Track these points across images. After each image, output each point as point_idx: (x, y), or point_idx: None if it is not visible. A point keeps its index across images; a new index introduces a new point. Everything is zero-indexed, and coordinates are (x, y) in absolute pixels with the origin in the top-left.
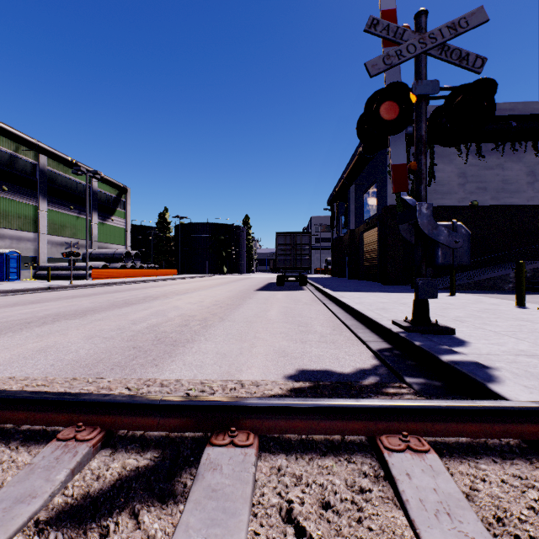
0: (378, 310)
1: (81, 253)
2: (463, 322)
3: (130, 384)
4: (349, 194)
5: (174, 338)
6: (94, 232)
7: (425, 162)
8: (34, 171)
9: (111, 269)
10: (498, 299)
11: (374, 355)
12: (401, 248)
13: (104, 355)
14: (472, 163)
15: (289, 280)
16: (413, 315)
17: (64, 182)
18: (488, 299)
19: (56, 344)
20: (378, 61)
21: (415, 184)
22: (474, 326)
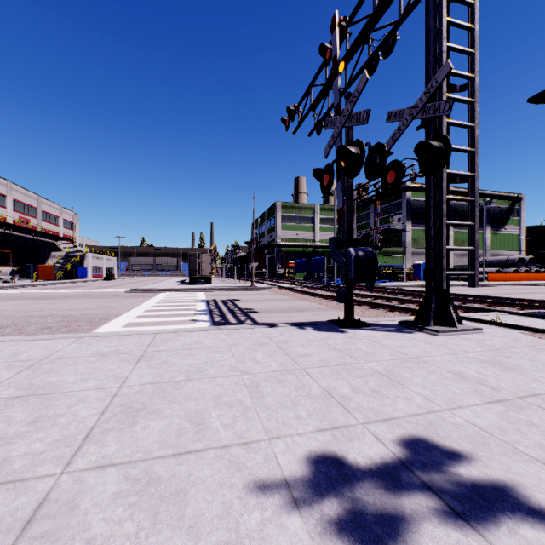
0: None
1: None
2: None
3: None
4: None
5: None
6: (487, 242)
7: None
8: None
9: (503, 274)
10: None
11: None
12: None
13: None
14: None
15: None
16: None
17: (463, 208)
18: None
19: None
20: None
21: None
22: None
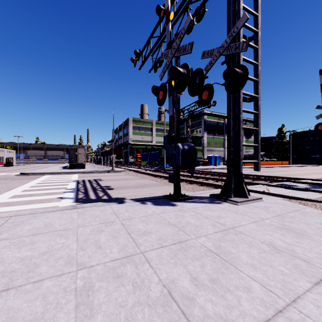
0: None
1: None
2: None
3: None
4: None
5: None
6: None
7: None
8: (223, 125)
9: None
10: None
11: None
12: None
13: None
14: None
15: None
16: None
17: None
18: None
19: None
20: (319, 116)
21: None
22: None
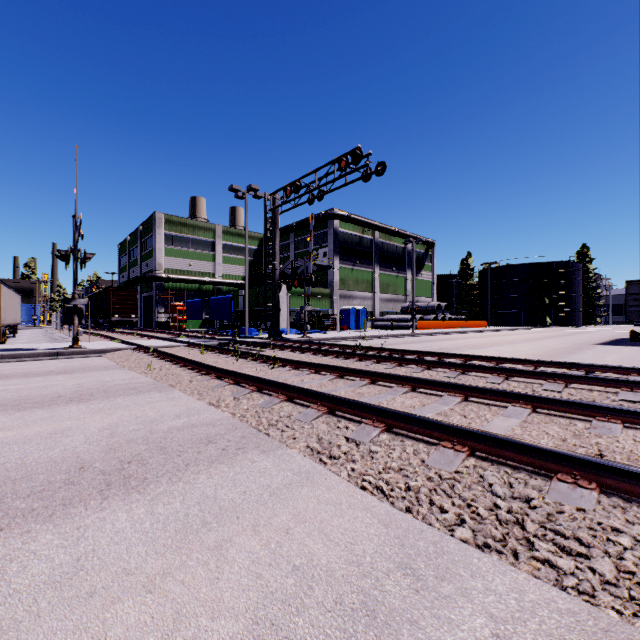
0: None
1: (399, 307)
2: None
3: None
4: None
5: None
6: (408, 287)
7: None
8: (371, 245)
9: (429, 321)
10: None
11: None
12: None
13: None
14: None
15: None
16: None
17: (388, 248)
18: None
19: None
20: None
21: None
22: None
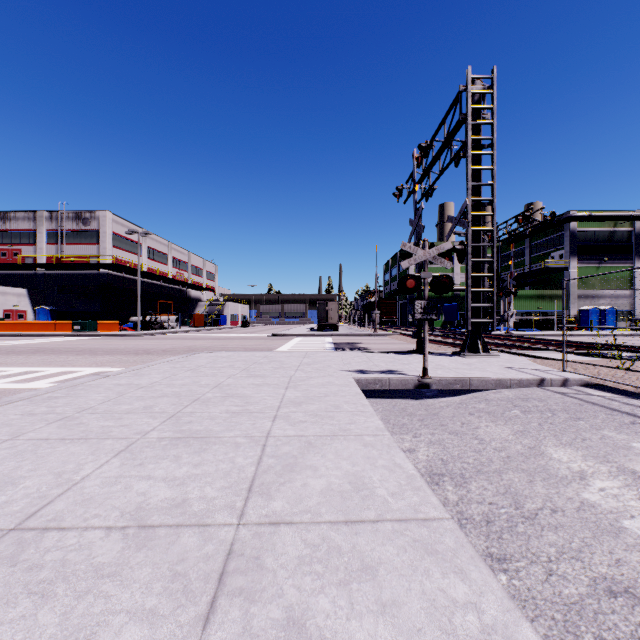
0: None
1: None
2: None
3: None
4: None
5: None
6: None
7: None
8: (629, 237)
9: None
10: None
11: None
12: None
13: None
14: None
15: None
16: None
17: None
18: None
19: None
20: None
21: None
22: None
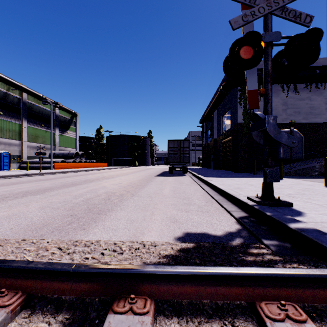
0: (235, 189)
1: (48, 153)
2: (294, 197)
3: (62, 245)
4: (213, 116)
5: (100, 208)
6: (56, 140)
7: (271, 88)
8: (19, 102)
9: (66, 163)
10: (311, 182)
11: (236, 221)
12: (246, 149)
13: (49, 221)
14: (291, 96)
15: (176, 170)
16: (262, 193)
17: (38, 109)
18: (305, 182)
19: (19, 212)
20: (238, 19)
21: (264, 104)
22: (303, 200)
